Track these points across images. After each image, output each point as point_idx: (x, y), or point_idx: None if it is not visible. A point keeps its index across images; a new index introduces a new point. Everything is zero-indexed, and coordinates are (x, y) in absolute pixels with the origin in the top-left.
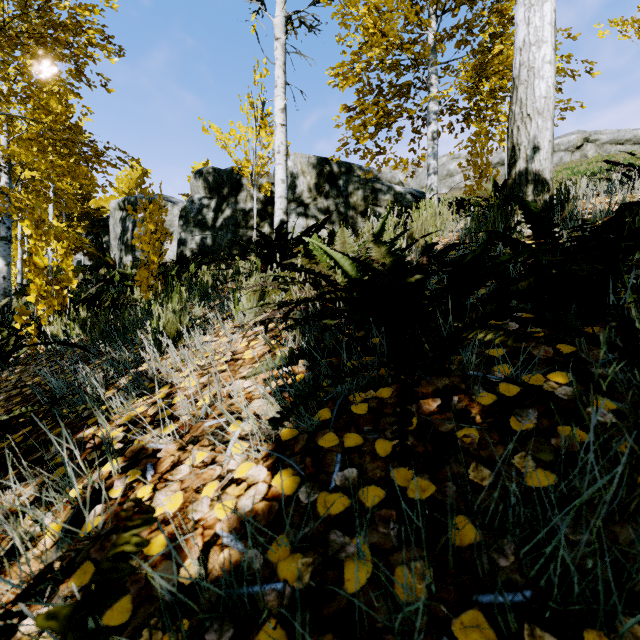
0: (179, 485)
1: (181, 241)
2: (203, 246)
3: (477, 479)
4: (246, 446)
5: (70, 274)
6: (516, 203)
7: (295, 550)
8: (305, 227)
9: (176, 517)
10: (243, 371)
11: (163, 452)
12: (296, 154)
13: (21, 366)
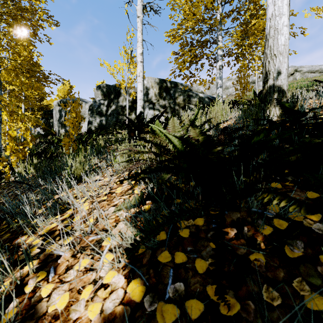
0: (68, 285)
1: (89, 122)
2: (101, 124)
3: (269, 299)
4: (112, 257)
5: (28, 140)
6: (268, 103)
7: None
8: (153, 115)
9: (63, 314)
10: (115, 201)
11: (62, 258)
12: (148, 77)
13: (0, 190)
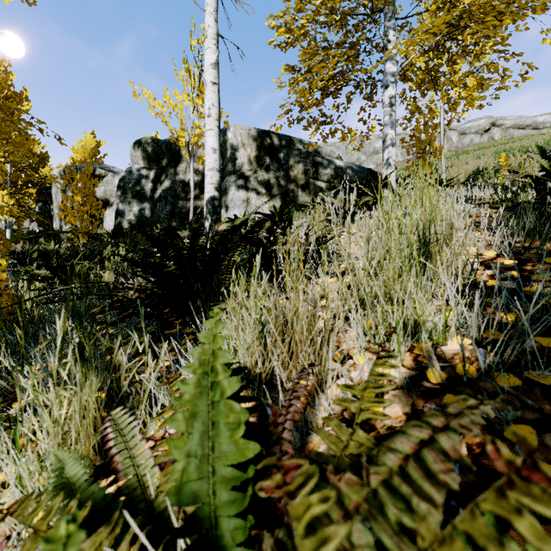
0: None
1: (118, 212)
2: (141, 217)
3: None
4: None
5: None
6: None
7: None
8: (245, 200)
9: None
10: None
11: None
12: (236, 126)
13: None
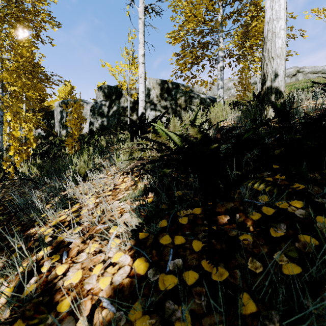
0: (80, 265)
1: (91, 123)
2: (102, 125)
3: (253, 268)
4: (119, 242)
5: (32, 140)
6: (265, 104)
7: (145, 312)
8: (154, 116)
9: (77, 286)
10: (119, 195)
11: (73, 244)
12: (150, 78)
13: (5, 189)
